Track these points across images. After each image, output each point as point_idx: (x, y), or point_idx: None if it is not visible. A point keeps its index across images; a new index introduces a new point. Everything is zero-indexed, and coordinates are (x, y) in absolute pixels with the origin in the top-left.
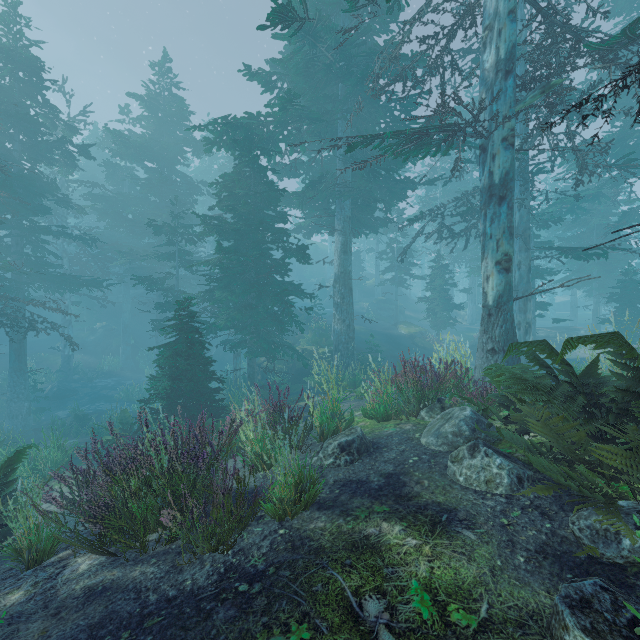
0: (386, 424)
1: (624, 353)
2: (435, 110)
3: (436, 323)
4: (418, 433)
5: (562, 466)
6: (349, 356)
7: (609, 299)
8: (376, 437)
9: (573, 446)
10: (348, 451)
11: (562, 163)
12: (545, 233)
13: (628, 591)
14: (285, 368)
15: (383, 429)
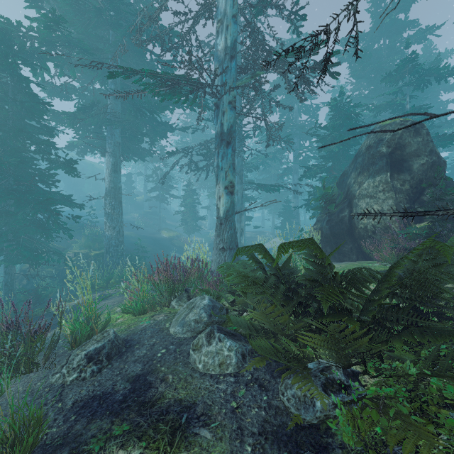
0: (142, 318)
1: (314, 254)
2: (183, 63)
3: (188, 229)
4: (168, 322)
5: (272, 342)
6: (119, 257)
7: (279, 215)
8: (131, 333)
9: (280, 327)
10: (96, 359)
11: (258, 135)
12: (249, 176)
13: (325, 453)
14: (55, 271)
15: (139, 323)
